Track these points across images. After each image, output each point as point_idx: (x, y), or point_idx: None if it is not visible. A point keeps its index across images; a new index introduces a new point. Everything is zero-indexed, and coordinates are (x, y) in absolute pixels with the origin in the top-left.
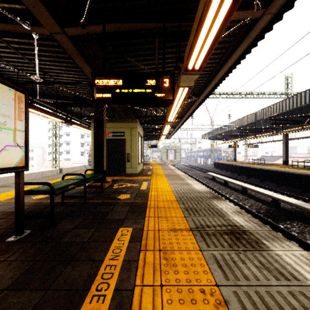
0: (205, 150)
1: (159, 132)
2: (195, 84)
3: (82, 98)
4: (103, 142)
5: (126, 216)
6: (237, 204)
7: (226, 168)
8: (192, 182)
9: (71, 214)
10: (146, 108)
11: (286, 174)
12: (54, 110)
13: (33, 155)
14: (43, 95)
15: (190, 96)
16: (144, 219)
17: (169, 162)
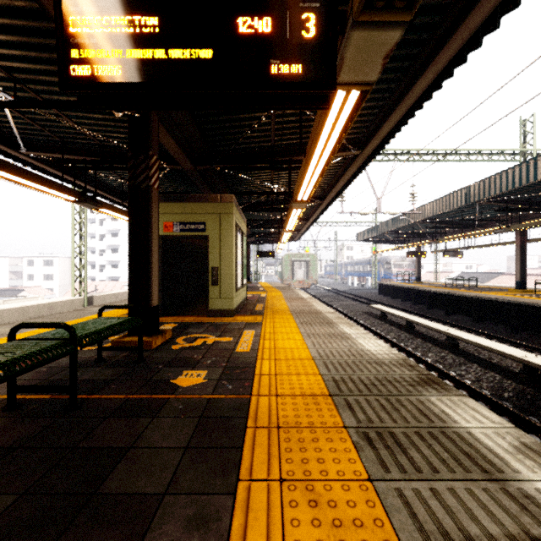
0: (361, 262)
1: (278, 227)
2: (358, 117)
3: (117, 150)
4: (151, 240)
5: (173, 477)
6: (446, 376)
7: (403, 296)
8: (352, 332)
9: (1, 462)
10: (252, 177)
11: (531, 309)
12: (66, 179)
13: (53, 270)
14: (36, 144)
15: (344, 147)
16: (233, 493)
17: (297, 283)
